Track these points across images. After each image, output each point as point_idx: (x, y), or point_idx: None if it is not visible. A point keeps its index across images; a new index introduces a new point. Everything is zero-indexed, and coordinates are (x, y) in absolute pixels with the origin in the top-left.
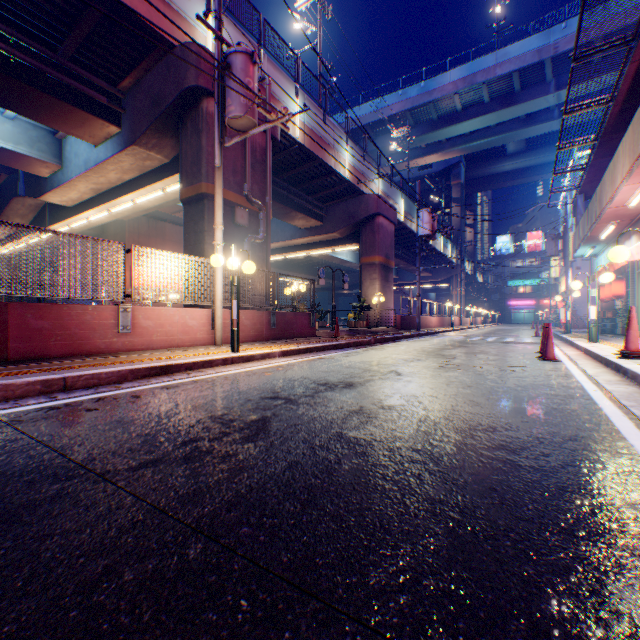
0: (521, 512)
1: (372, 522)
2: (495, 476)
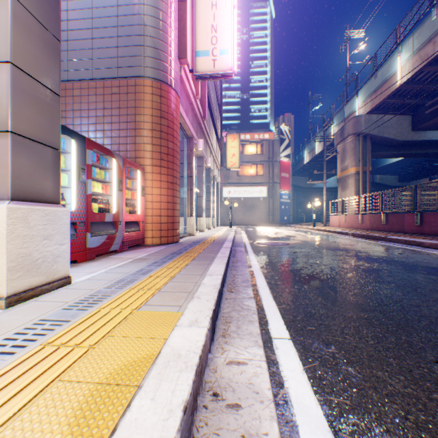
0: (283, 257)
1: (302, 255)
2: (292, 260)
